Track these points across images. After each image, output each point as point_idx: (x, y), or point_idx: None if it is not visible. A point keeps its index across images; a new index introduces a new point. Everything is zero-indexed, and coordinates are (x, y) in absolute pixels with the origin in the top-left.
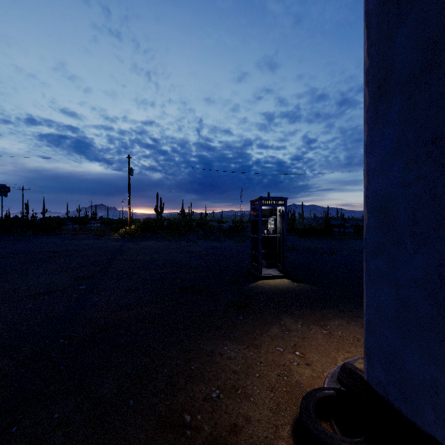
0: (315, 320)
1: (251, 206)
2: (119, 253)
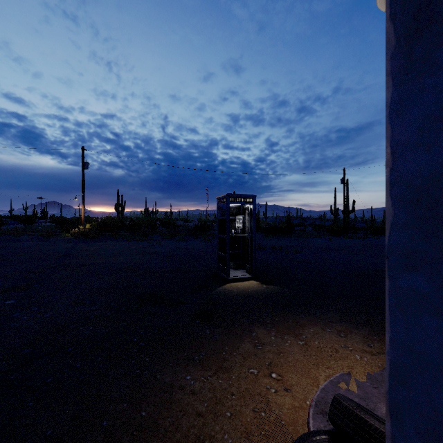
0: (289, 329)
1: (218, 203)
2: (67, 256)
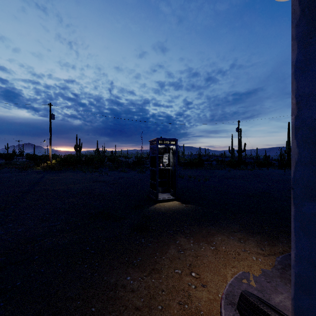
0: (203, 238)
1: (150, 145)
2: (37, 184)
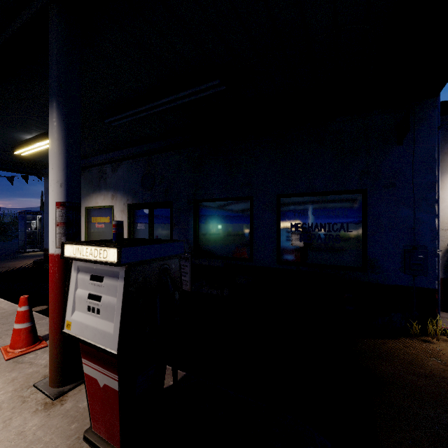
0: None
1: (19, 214)
2: None
